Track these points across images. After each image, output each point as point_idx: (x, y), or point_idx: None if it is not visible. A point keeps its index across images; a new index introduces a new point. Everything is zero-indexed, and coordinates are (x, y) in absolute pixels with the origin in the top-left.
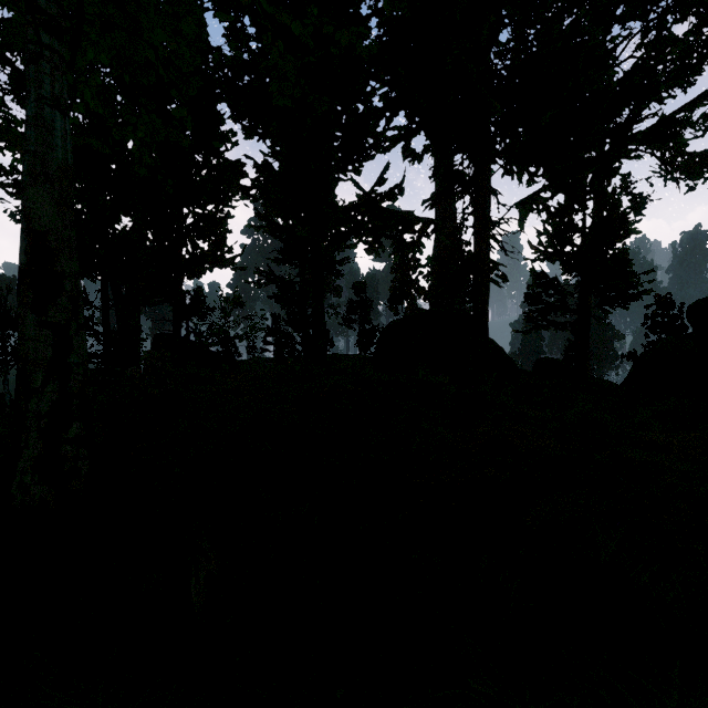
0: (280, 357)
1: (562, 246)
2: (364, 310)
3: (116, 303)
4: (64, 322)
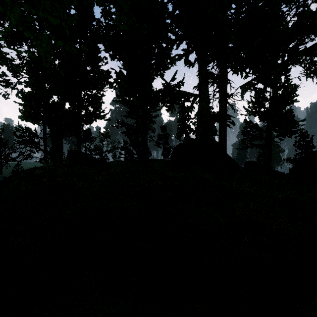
0: (126, 161)
1: (259, 108)
2: (165, 138)
3: (50, 136)
4: None
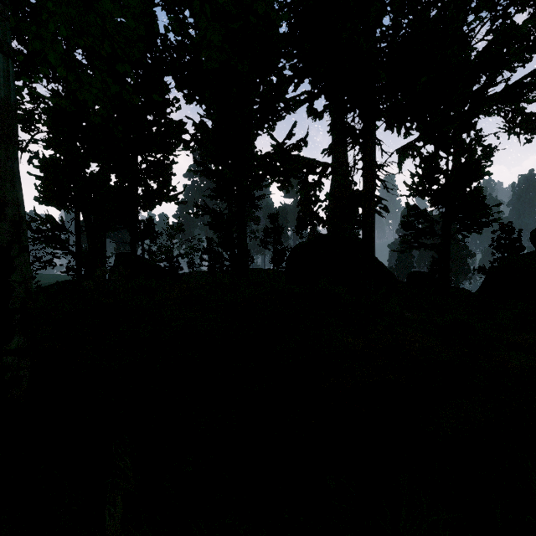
0: (212, 271)
1: (430, 185)
2: (277, 234)
3: (86, 229)
4: (6, 244)
